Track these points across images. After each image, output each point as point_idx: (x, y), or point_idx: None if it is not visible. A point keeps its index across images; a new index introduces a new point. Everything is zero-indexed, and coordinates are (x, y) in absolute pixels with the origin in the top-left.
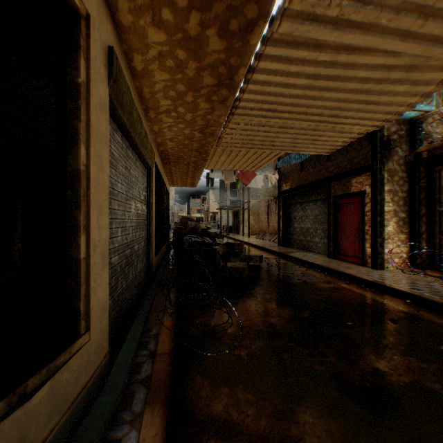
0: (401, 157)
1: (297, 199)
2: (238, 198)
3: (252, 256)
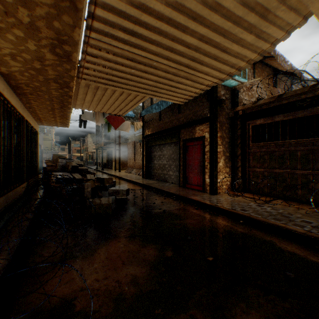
0: (227, 113)
1: (156, 142)
2: (111, 140)
3: (120, 190)
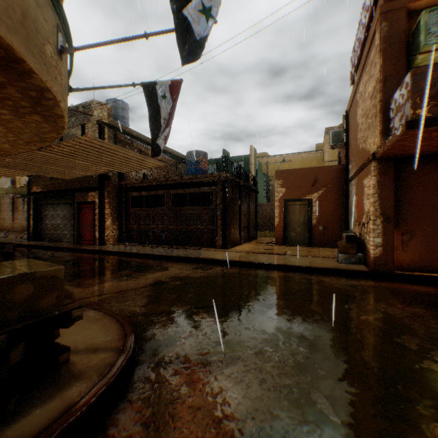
0: (115, 185)
1: (49, 201)
2: None
3: (8, 246)
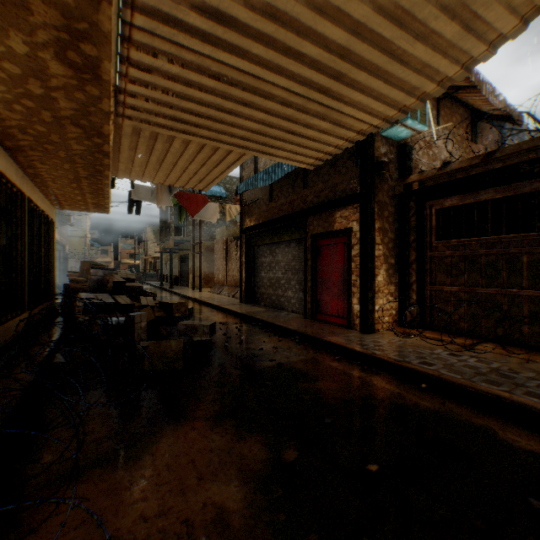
0: (391, 187)
1: (264, 239)
2: (186, 237)
3: (198, 326)
